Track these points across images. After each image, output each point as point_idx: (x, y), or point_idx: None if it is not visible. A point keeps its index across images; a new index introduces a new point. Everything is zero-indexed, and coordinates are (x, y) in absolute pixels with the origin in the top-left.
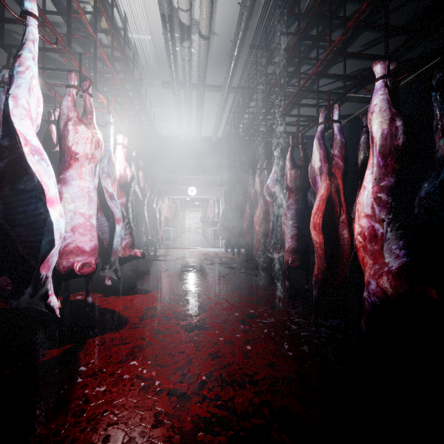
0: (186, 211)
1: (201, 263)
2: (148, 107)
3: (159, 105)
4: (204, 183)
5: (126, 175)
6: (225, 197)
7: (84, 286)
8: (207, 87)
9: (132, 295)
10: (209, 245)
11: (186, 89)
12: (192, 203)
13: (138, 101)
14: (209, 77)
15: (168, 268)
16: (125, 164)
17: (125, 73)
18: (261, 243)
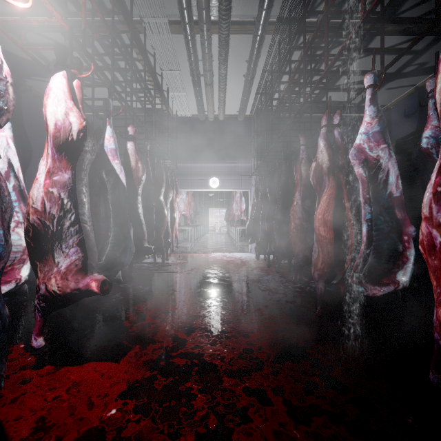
0: (210, 209)
1: (224, 278)
2: (156, 73)
3: (170, 67)
4: (228, 172)
5: (68, 125)
6: (255, 188)
7: (27, 329)
8: (232, 26)
9: (85, 367)
10: (235, 249)
11: (203, 30)
12: (216, 200)
13: (142, 62)
14: (235, 6)
15: (176, 287)
16: (69, 104)
17: (117, 8)
18: (331, 259)
